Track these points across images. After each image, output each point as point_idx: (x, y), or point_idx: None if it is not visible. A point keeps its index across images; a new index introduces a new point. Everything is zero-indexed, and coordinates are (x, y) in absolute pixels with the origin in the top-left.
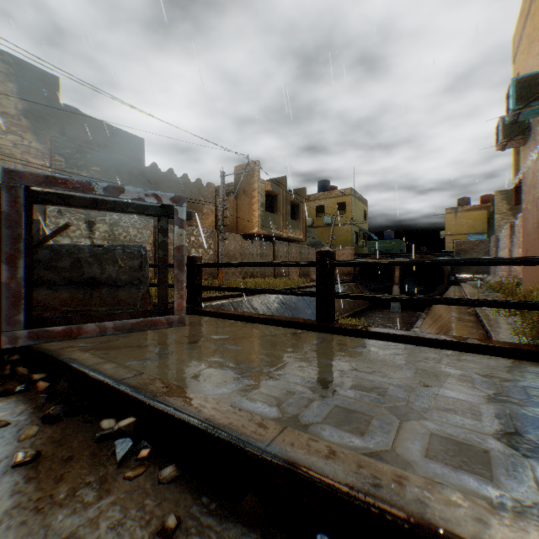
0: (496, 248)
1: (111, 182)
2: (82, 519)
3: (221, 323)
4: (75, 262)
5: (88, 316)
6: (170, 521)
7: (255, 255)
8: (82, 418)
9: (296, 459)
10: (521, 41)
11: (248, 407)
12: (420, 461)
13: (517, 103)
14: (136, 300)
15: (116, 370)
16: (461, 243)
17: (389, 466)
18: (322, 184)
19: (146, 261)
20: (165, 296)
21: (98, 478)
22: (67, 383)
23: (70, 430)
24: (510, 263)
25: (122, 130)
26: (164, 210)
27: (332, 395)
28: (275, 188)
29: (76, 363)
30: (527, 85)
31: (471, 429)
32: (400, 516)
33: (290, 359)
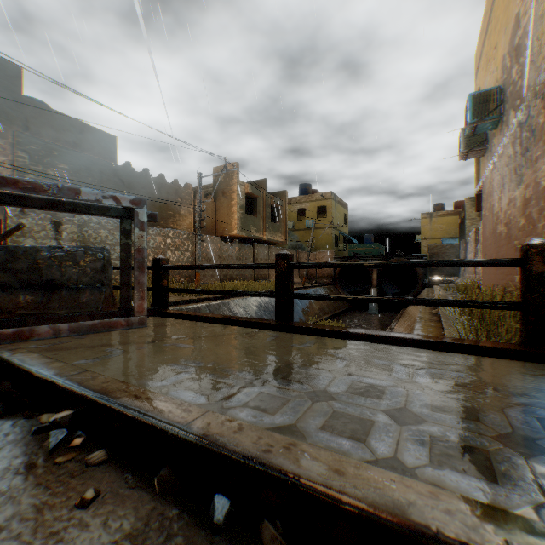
0: (465, 251)
1: (79, 181)
2: (7, 498)
3: (183, 324)
4: (33, 264)
5: (45, 318)
6: (88, 494)
7: (234, 258)
8: (23, 415)
9: (206, 435)
10: (481, 58)
11: (181, 396)
12: (313, 432)
13: (474, 116)
14: (99, 302)
15: (62, 368)
16: (435, 247)
17: (285, 437)
18: (303, 188)
19: (110, 263)
20: (128, 298)
21: (29, 465)
22: (12, 383)
23: (9, 426)
24: (440, 265)
25: (93, 126)
26: (127, 211)
27: (262, 384)
28: (255, 190)
29: (22, 363)
30: (482, 100)
31: (369, 406)
32: (277, 472)
33: (237, 355)
